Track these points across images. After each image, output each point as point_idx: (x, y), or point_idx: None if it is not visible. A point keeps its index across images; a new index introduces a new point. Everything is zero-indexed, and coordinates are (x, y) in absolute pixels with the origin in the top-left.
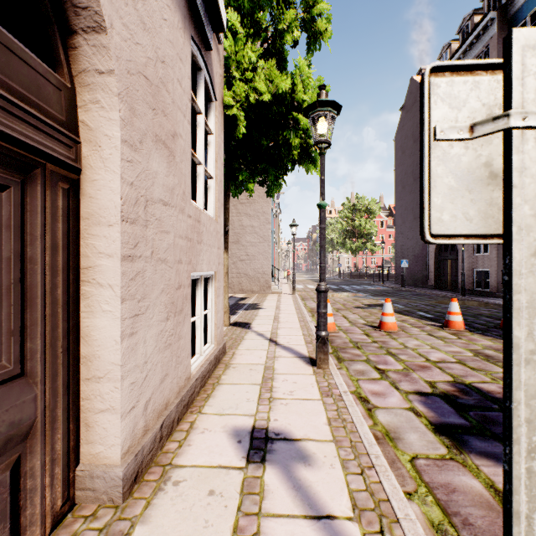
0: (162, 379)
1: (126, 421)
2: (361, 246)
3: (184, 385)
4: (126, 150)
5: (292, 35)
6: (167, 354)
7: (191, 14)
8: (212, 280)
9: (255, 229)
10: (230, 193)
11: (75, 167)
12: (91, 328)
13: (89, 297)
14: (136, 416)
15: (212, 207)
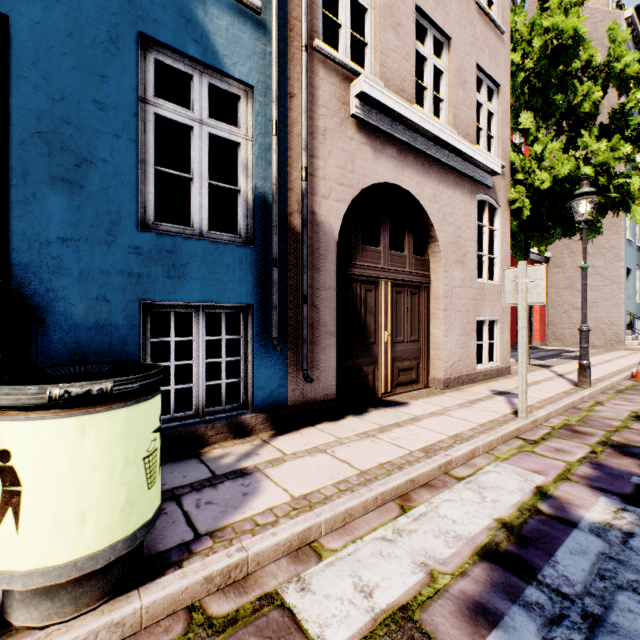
0: (458, 360)
1: (444, 365)
2: None
3: (471, 371)
4: (444, 274)
5: (589, 102)
6: (461, 351)
7: (476, 185)
8: (496, 323)
9: (596, 270)
10: None
11: (429, 283)
12: (433, 333)
13: (433, 323)
14: (448, 366)
15: (496, 276)
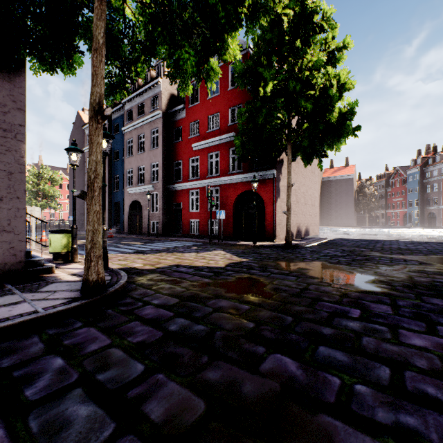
0: None
1: None
2: (46, 205)
3: None
4: None
5: None
6: None
7: None
8: None
9: None
10: None
11: None
12: None
13: None
14: None
15: None
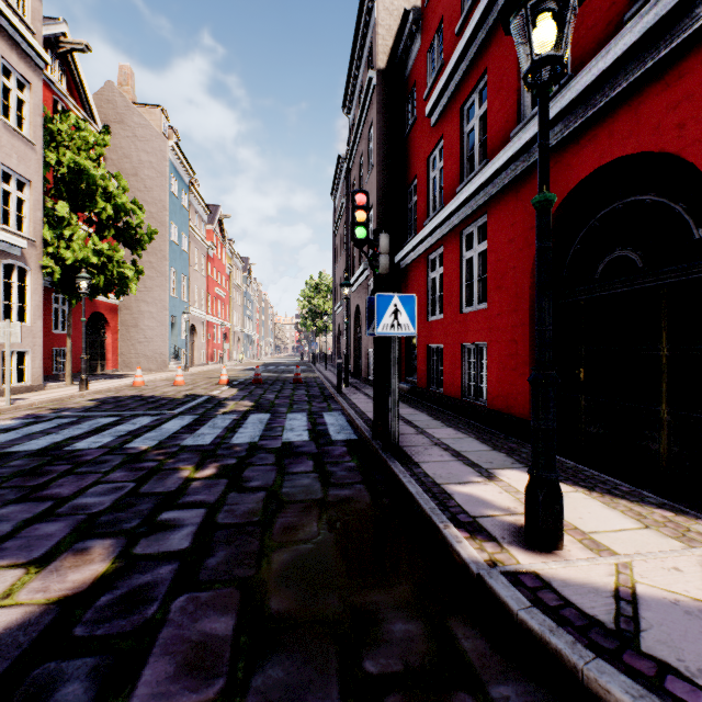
0: None
1: None
2: (321, 328)
3: None
4: None
5: (105, 214)
6: None
7: (3, 253)
8: (29, 353)
9: (153, 315)
10: None
11: None
12: None
13: None
14: None
15: (28, 319)
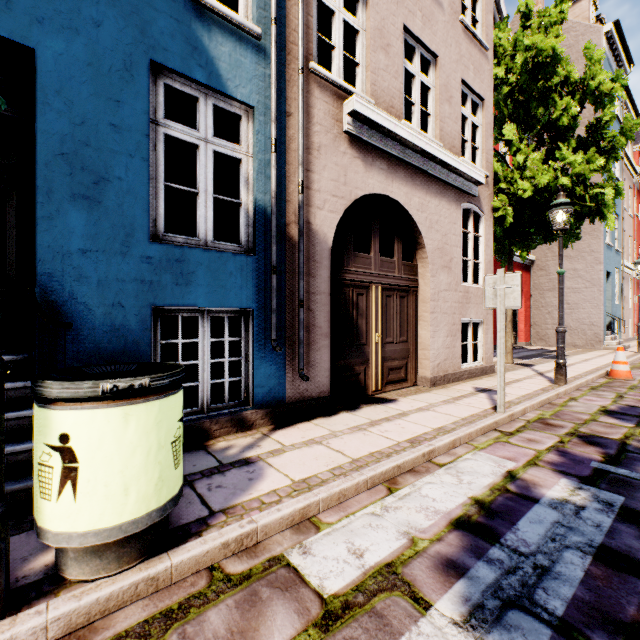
0: (444, 359)
1: (431, 364)
2: None
3: (457, 370)
4: (431, 278)
5: (567, 116)
6: (447, 351)
7: (461, 194)
8: (481, 324)
9: (577, 273)
10: None
11: (417, 287)
12: (421, 334)
13: (421, 325)
14: (434, 365)
15: (481, 280)
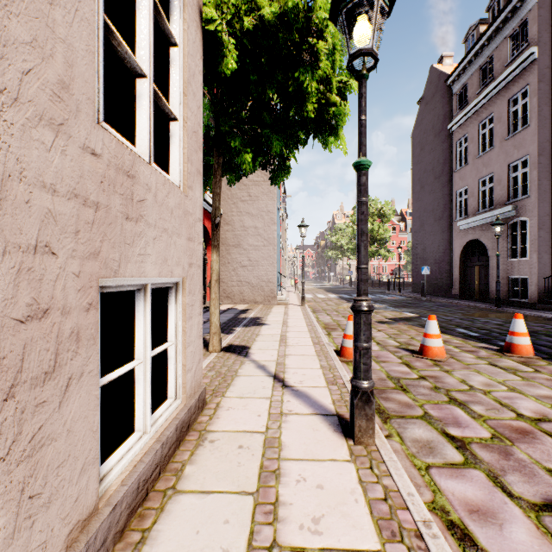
0: None
1: None
2: (374, 252)
3: (66, 547)
4: None
5: None
6: None
7: None
8: (177, 293)
9: (258, 231)
10: (230, 190)
11: None
12: None
13: None
14: None
15: (176, 168)
